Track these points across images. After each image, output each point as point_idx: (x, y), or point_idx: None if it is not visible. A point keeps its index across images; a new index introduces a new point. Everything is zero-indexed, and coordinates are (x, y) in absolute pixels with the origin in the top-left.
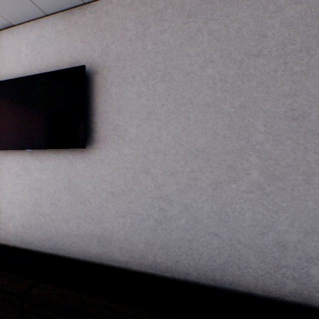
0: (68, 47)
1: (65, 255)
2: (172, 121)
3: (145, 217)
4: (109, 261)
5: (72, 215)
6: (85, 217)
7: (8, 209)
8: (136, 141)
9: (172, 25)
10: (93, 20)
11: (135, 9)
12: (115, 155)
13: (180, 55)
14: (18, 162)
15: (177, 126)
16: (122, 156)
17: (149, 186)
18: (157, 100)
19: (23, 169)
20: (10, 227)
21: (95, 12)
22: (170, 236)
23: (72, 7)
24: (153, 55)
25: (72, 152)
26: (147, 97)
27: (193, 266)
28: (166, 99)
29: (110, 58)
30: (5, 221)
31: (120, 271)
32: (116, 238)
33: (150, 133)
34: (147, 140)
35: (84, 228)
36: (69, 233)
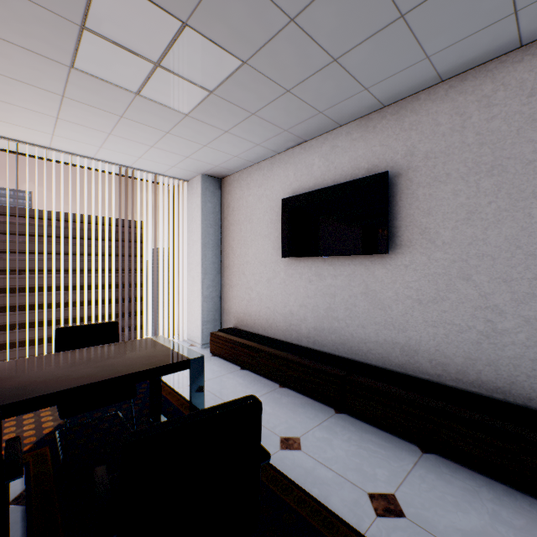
0: (364, 153)
1: (360, 361)
2: (503, 220)
3: (463, 329)
4: (415, 372)
5: (369, 321)
6: (385, 324)
7: (299, 312)
8: (451, 245)
9: (503, 109)
10: (395, 122)
11: (449, 100)
12: (423, 260)
13: (517, 142)
14: (310, 269)
15: (511, 226)
16: (432, 261)
17: (470, 294)
18: (482, 198)
19: (315, 275)
20: (301, 329)
21: (397, 113)
22: (501, 352)
23: (369, 113)
24: (476, 148)
25: (369, 258)
26: (467, 196)
27: None
28: (495, 196)
29: (417, 158)
30: (297, 323)
31: (432, 382)
32: (424, 348)
33: (471, 235)
34: (467, 243)
35: (384, 335)
36: (366, 339)
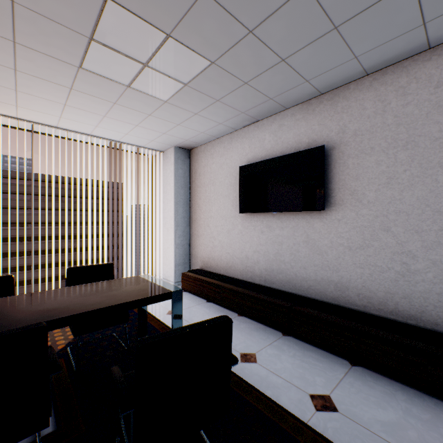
0: (306, 130)
1: (302, 295)
2: (416, 184)
3: (384, 269)
4: (346, 304)
5: (309, 264)
6: (322, 266)
7: (253, 256)
8: (374, 204)
9: (416, 97)
10: (330, 106)
11: (373, 90)
12: (352, 215)
13: (426, 124)
14: (262, 222)
15: (422, 189)
16: (360, 216)
17: (389, 242)
18: (398, 167)
19: (266, 227)
20: (255, 270)
21: (332, 99)
22: (414, 287)
23: (310, 99)
24: (394, 127)
25: (309, 214)
26: (387, 165)
27: (442, 318)
28: (409, 165)
29: (347, 135)
30: (251, 265)
31: (359, 312)
32: (353, 285)
33: (390, 196)
34: (387, 202)
35: (321, 274)
36: (307, 277)
